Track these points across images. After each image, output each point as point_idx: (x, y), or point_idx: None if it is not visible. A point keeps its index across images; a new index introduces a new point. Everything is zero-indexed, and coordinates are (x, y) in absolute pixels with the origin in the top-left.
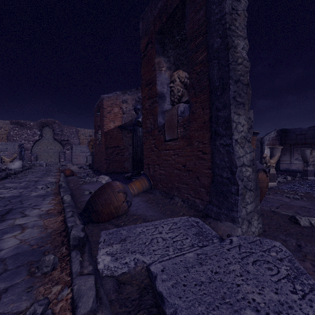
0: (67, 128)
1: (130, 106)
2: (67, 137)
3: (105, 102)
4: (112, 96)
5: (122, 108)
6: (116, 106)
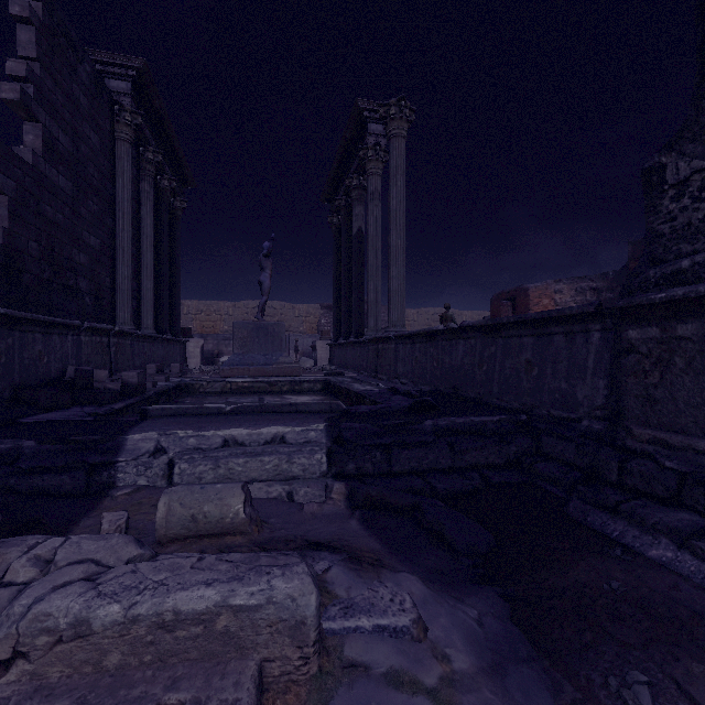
0: (385, 309)
1: (566, 297)
2: (385, 323)
3: (531, 293)
4: (541, 285)
5: (555, 299)
6: (545, 297)
